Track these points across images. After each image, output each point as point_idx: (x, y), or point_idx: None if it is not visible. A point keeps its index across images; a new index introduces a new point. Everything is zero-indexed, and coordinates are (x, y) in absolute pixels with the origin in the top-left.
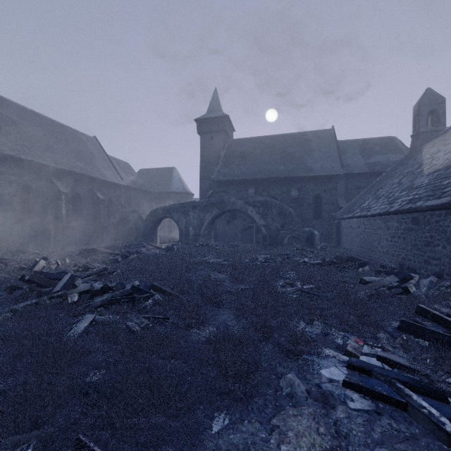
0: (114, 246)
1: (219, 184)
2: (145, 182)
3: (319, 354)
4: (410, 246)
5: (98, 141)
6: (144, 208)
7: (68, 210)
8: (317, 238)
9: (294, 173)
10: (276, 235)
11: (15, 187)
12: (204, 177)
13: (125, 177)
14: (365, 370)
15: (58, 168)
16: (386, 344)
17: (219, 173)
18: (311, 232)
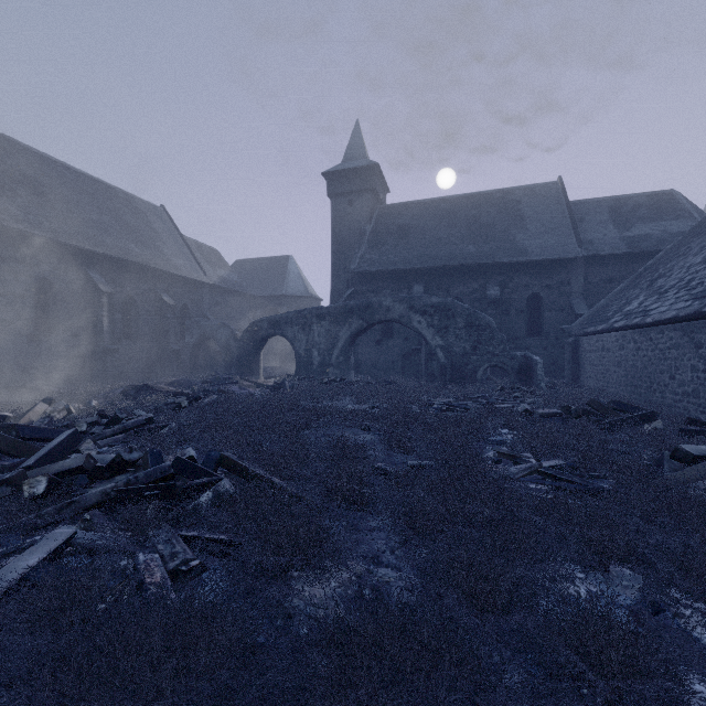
0: (185, 382)
1: (363, 280)
2: (244, 280)
3: None
4: None
5: (167, 214)
6: (242, 322)
7: (112, 322)
8: (540, 368)
9: (494, 258)
10: (463, 363)
11: (25, 283)
12: (337, 268)
13: (210, 272)
14: None
15: (98, 253)
16: None
17: (363, 260)
18: (528, 358)
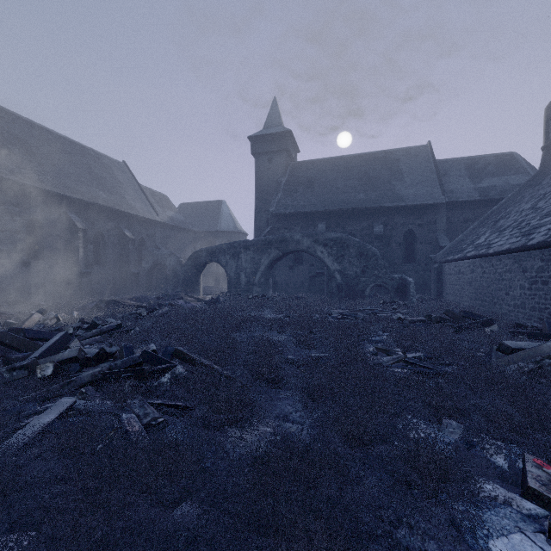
0: (143, 298)
1: (279, 219)
2: (187, 219)
3: (476, 497)
4: None
5: (128, 168)
6: (186, 252)
7: (86, 251)
8: (412, 287)
9: (379, 203)
10: (355, 283)
11: (19, 222)
12: (259, 210)
13: (161, 212)
14: None
15: (75, 198)
16: None
17: (279, 204)
18: (403, 279)
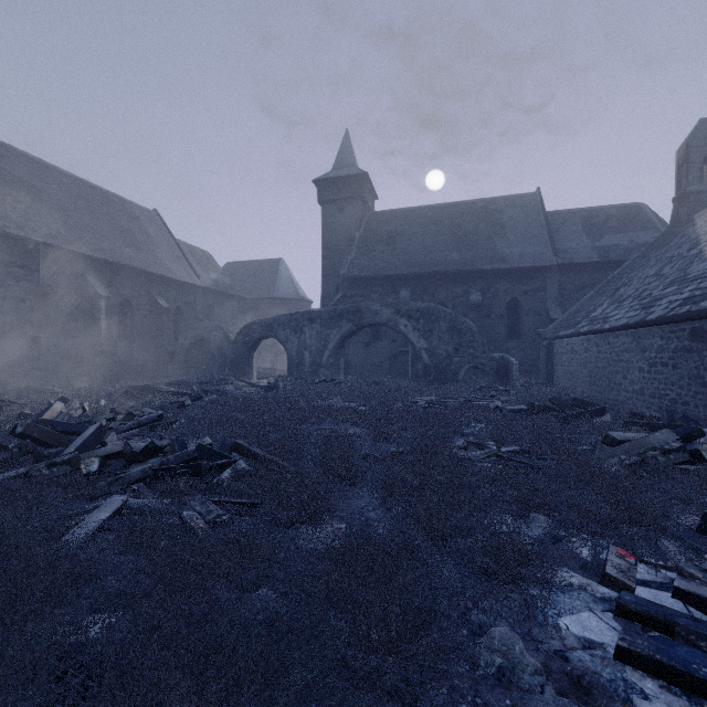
0: (183, 383)
1: (352, 284)
2: (235, 282)
3: (552, 583)
4: (687, 379)
5: (160, 218)
6: (234, 324)
7: (110, 324)
8: (515, 369)
9: (476, 265)
10: (446, 364)
11: (26, 288)
12: (328, 272)
13: (202, 275)
14: (657, 622)
15: (95, 258)
16: (686, 564)
17: (352, 265)
18: (505, 359)
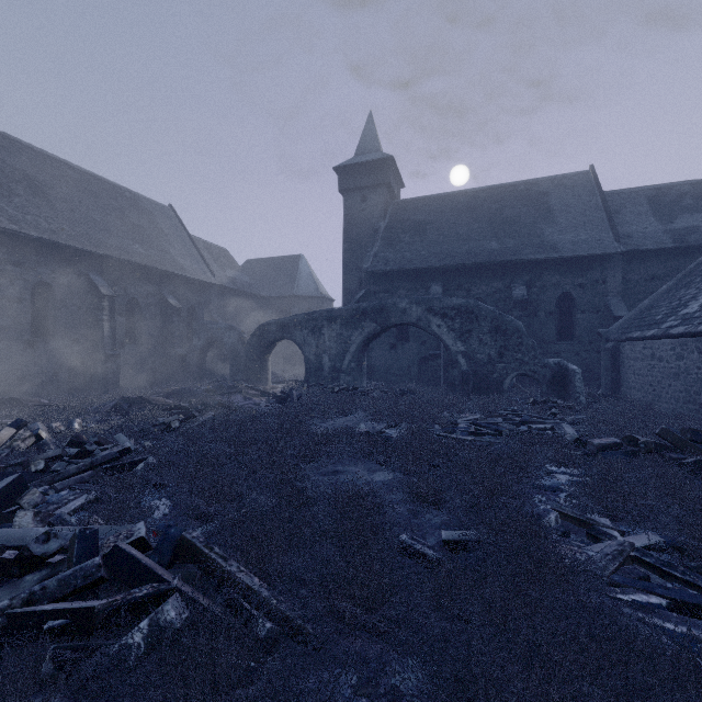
0: (186, 392)
1: (377, 279)
2: (254, 280)
3: None
4: None
5: (175, 213)
6: (251, 324)
7: (114, 326)
8: (578, 380)
9: (519, 254)
10: (488, 371)
11: (21, 287)
12: (349, 267)
13: (218, 272)
14: None
15: (99, 254)
16: None
17: (377, 258)
18: (562, 366)
